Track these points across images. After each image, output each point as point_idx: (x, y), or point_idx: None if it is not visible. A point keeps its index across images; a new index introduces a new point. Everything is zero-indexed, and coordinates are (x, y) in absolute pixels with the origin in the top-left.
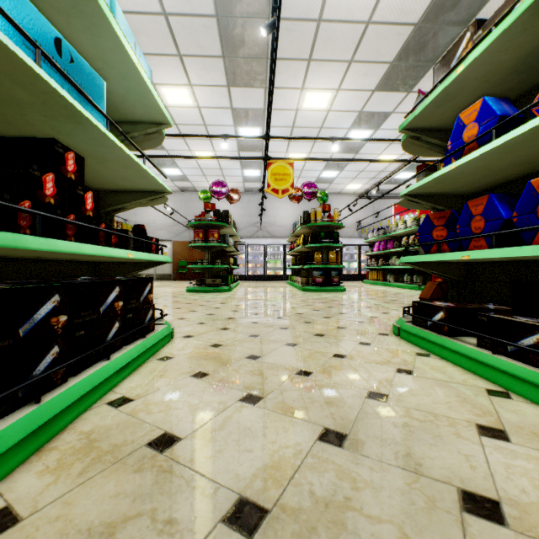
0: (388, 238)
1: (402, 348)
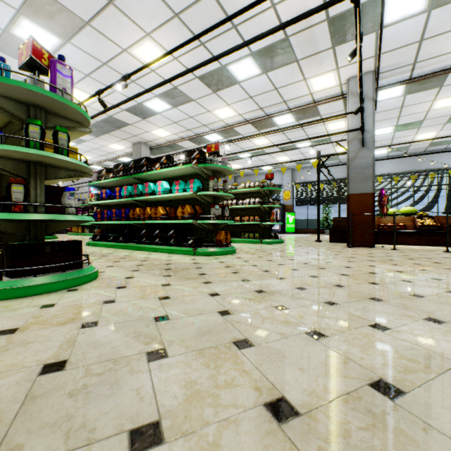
0: (86, 206)
1: (89, 247)
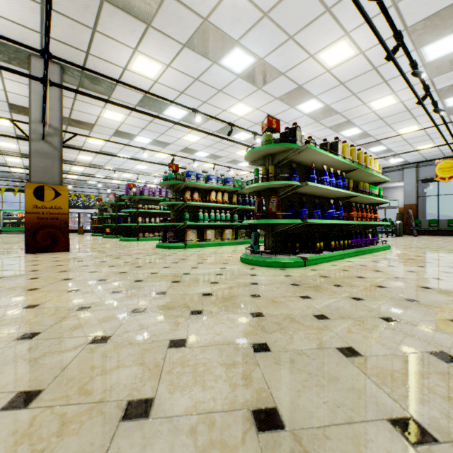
0: None
1: None
